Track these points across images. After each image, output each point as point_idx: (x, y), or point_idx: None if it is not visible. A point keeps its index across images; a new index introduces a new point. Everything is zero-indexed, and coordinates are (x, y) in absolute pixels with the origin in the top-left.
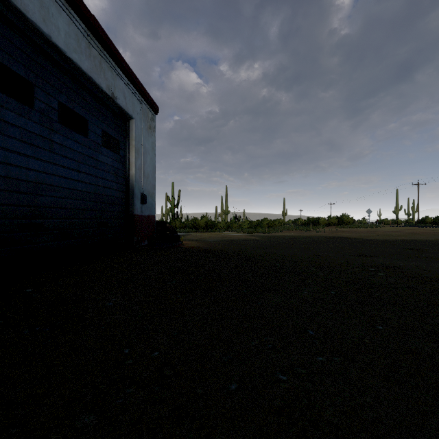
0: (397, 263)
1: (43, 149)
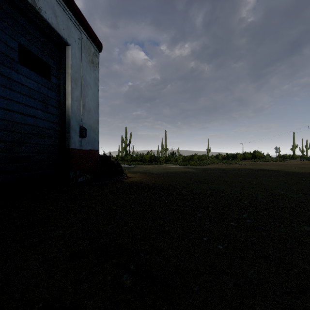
0: None
1: None
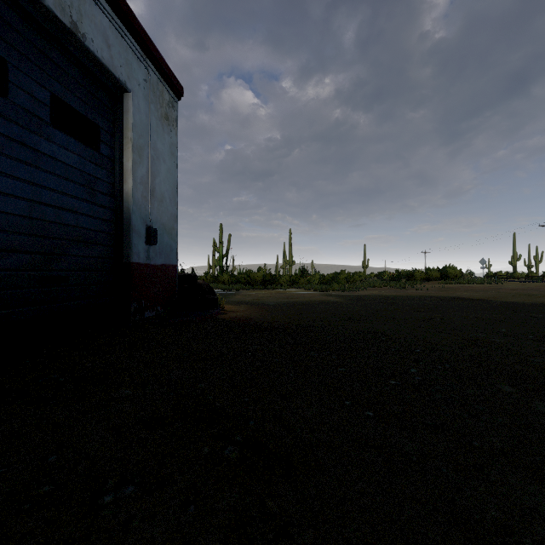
0: None
1: None
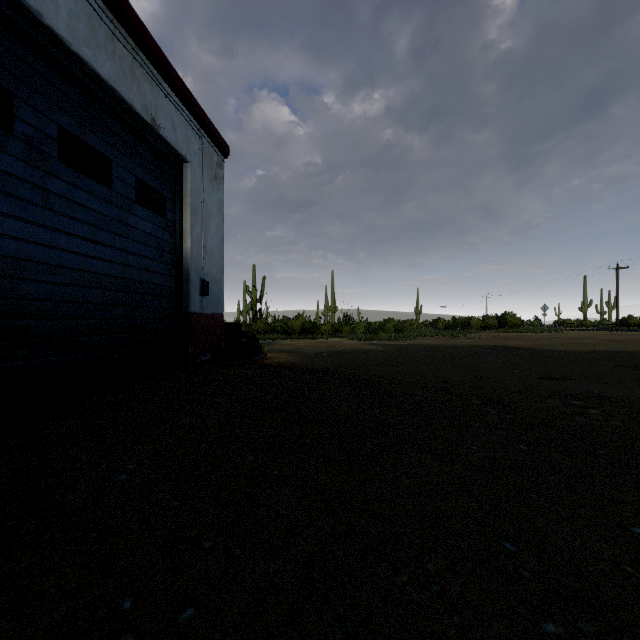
0: (613, 392)
1: (31, 203)
